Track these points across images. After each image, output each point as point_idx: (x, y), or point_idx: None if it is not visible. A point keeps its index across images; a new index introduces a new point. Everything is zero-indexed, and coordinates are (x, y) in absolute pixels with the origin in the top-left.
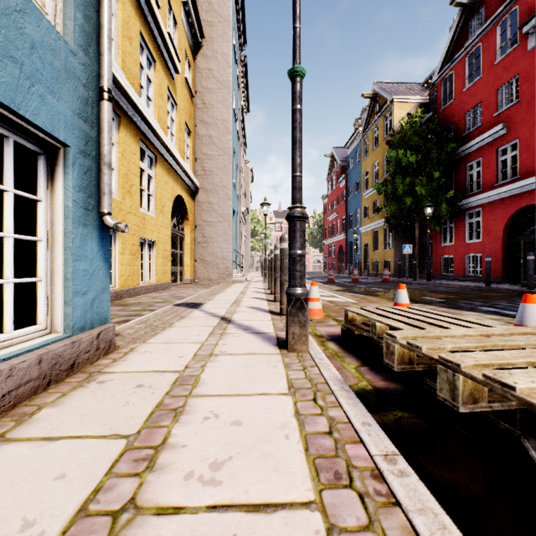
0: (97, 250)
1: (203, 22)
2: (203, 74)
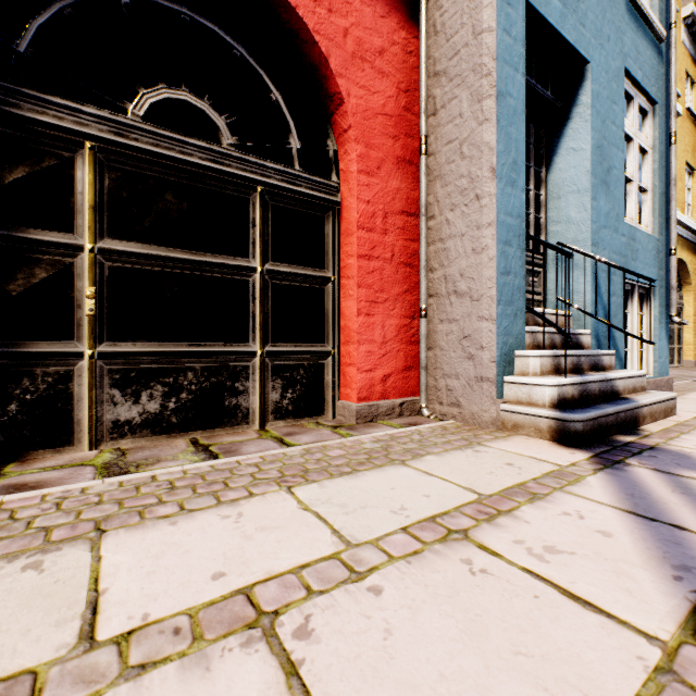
0: (664, 335)
1: None
2: None
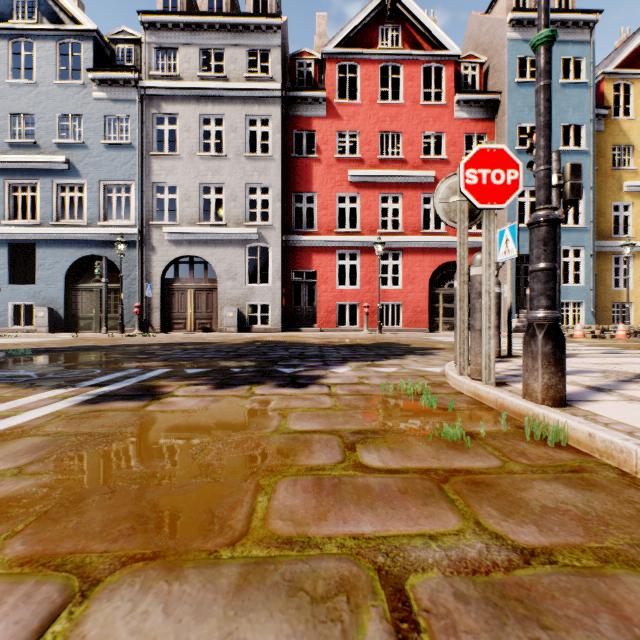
0: (590, 315)
1: None
2: None
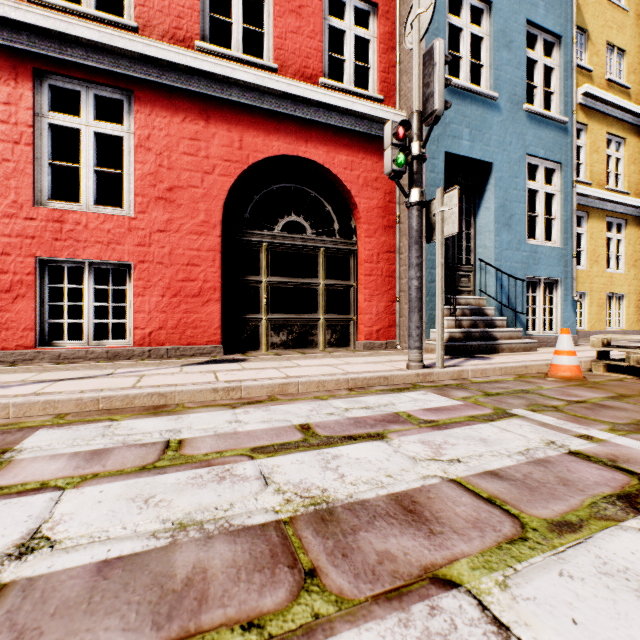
0: (570, 309)
1: None
2: None
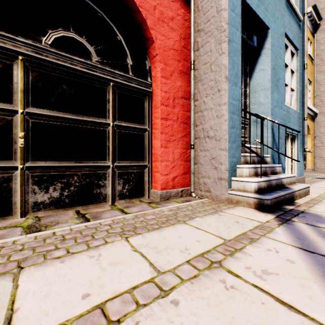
0: (301, 157)
1: (321, 10)
2: (320, 42)
